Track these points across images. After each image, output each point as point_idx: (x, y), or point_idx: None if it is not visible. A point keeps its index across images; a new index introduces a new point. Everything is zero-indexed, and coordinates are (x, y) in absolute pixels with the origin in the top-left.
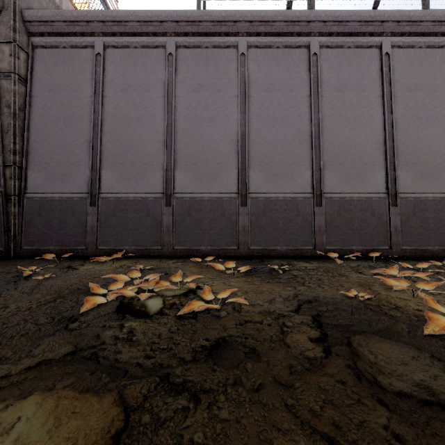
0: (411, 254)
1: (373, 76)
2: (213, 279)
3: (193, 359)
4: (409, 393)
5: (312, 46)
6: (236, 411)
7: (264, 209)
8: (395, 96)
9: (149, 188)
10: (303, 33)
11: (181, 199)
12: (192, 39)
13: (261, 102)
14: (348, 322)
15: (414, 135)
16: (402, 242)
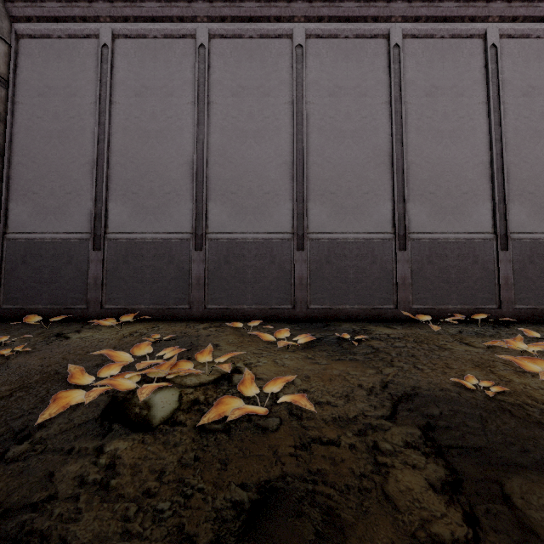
0: (527, 315)
1: (475, 76)
2: (258, 354)
3: (215, 543)
4: None
5: (393, 36)
6: None
7: (328, 255)
8: (504, 103)
9: (172, 226)
10: (381, 18)
11: (216, 241)
12: (232, 26)
13: (323, 110)
14: (485, 444)
15: (531, 154)
16: (515, 299)
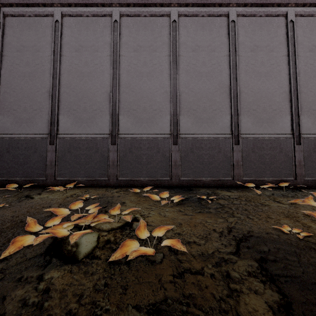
0: (312, 184)
1: (280, 39)
2: (149, 209)
3: None
4: None
5: (231, 15)
6: None
7: (192, 147)
8: (298, 56)
9: (98, 130)
10: (223, 4)
11: (124, 139)
12: (133, 9)
13: (189, 60)
14: (302, 274)
15: (314, 87)
16: (305, 174)
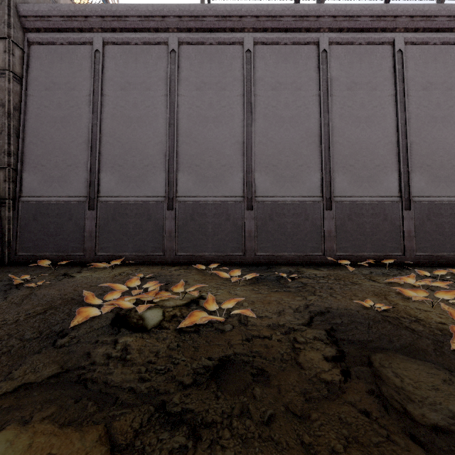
0: (425, 260)
1: (385, 74)
2: (217, 287)
3: (194, 383)
4: (447, 428)
5: (321, 43)
6: (244, 452)
7: (271, 213)
8: (408, 95)
9: (150, 192)
10: (312, 29)
11: (184, 203)
12: (196, 36)
13: (267, 101)
14: (366, 338)
15: (429, 135)
16: (416, 248)
